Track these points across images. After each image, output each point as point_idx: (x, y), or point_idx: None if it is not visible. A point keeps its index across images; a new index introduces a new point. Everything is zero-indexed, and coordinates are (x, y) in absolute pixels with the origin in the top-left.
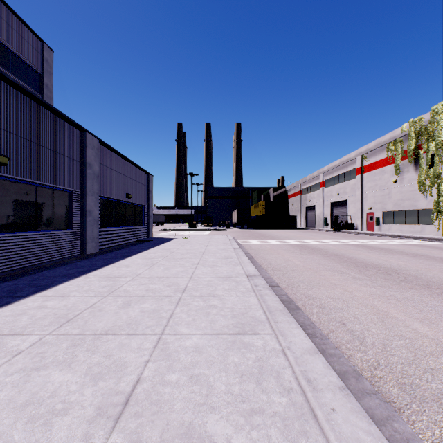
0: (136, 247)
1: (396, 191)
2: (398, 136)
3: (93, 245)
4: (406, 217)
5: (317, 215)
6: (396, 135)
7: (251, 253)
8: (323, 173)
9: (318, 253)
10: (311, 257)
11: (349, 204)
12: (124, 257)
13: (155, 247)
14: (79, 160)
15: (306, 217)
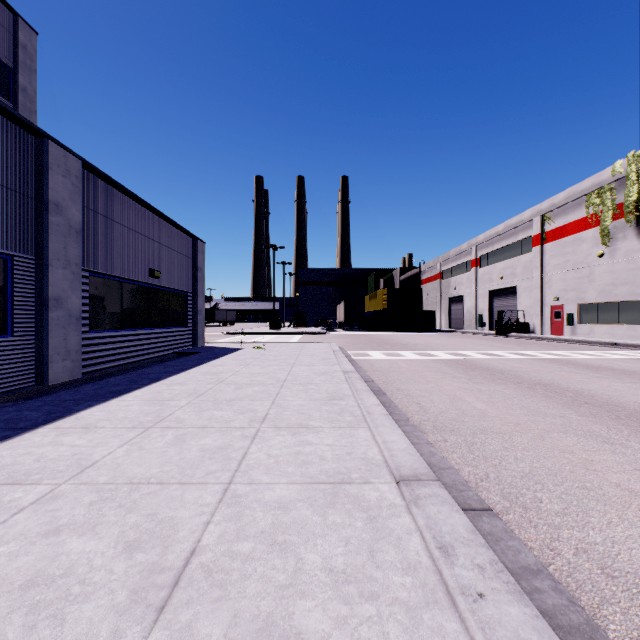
0: (157, 368)
1: (602, 270)
2: (607, 182)
3: (66, 366)
4: (621, 312)
5: (467, 310)
6: (603, 179)
7: (377, 380)
8: (477, 245)
9: (505, 380)
10: (498, 389)
11: (520, 293)
12: (110, 397)
13: (194, 368)
14: (32, 195)
15: (449, 314)
